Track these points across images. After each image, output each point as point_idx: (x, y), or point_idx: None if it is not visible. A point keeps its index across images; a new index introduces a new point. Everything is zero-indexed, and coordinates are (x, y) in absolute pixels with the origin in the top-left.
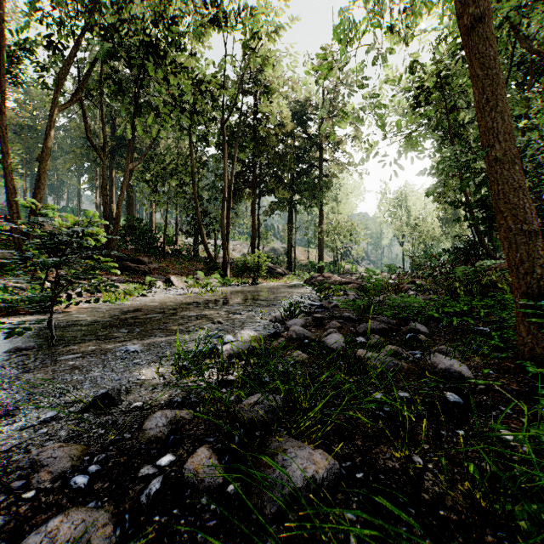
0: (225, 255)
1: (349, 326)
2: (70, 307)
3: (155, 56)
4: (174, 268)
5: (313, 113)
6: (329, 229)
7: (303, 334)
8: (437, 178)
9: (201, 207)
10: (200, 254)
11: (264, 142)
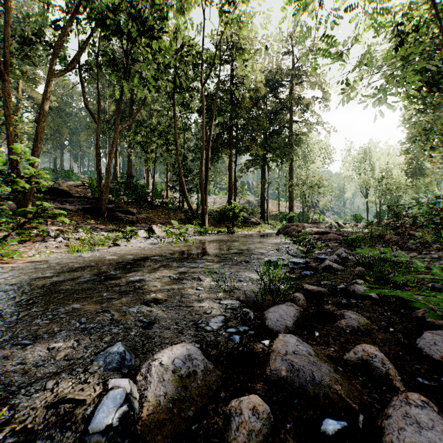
0: (203, 206)
1: (381, 321)
2: (20, 260)
3: (137, 21)
4: (159, 218)
5: (283, 80)
6: (298, 183)
7: (308, 373)
8: (417, 124)
9: (185, 166)
10: (185, 206)
11: (240, 104)
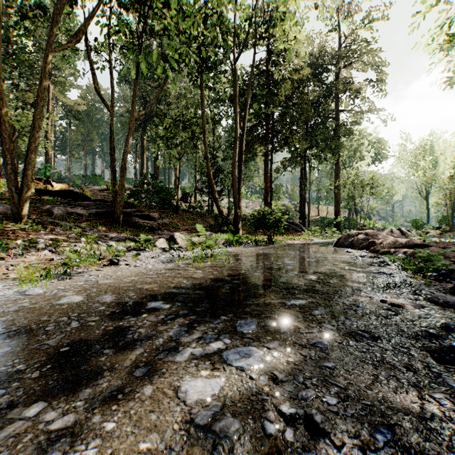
0: (236, 209)
1: None
2: None
3: None
4: (185, 224)
5: (328, 63)
6: (346, 183)
7: None
8: None
9: (215, 166)
10: (215, 211)
11: (279, 88)
